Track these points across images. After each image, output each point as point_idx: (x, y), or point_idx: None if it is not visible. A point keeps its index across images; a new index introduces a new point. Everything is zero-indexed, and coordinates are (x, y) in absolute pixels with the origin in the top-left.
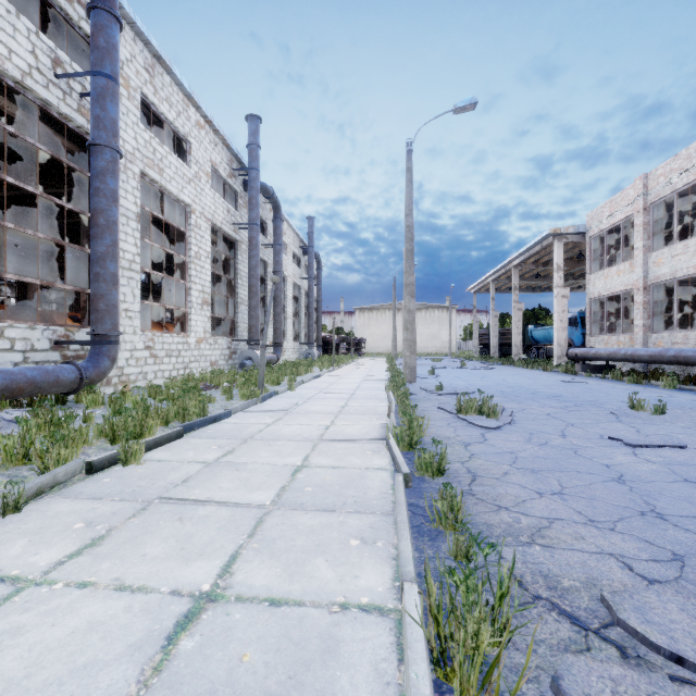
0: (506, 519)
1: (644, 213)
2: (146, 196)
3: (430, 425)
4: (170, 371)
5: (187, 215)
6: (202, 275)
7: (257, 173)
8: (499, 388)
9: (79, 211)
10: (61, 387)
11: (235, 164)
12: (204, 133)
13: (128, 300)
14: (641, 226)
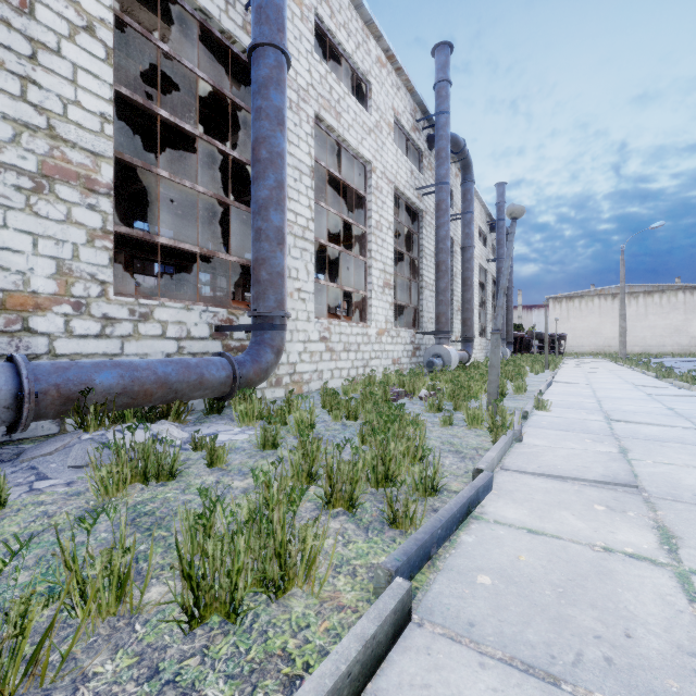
0: None
1: None
2: (322, 158)
3: None
4: (348, 369)
5: (366, 176)
6: (383, 251)
7: (446, 117)
8: None
9: (246, 161)
10: (207, 390)
11: (418, 115)
12: (386, 73)
13: (301, 278)
14: None
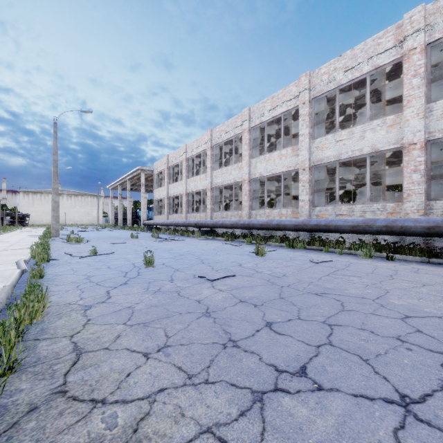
0: (59, 252)
1: (167, 169)
2: None
3: (53, 245)
4: None
5: None
6: None
7: None
8: (100, 236)
9: None
10: None
11: None
12: None
13: None
14: (166, 174)
